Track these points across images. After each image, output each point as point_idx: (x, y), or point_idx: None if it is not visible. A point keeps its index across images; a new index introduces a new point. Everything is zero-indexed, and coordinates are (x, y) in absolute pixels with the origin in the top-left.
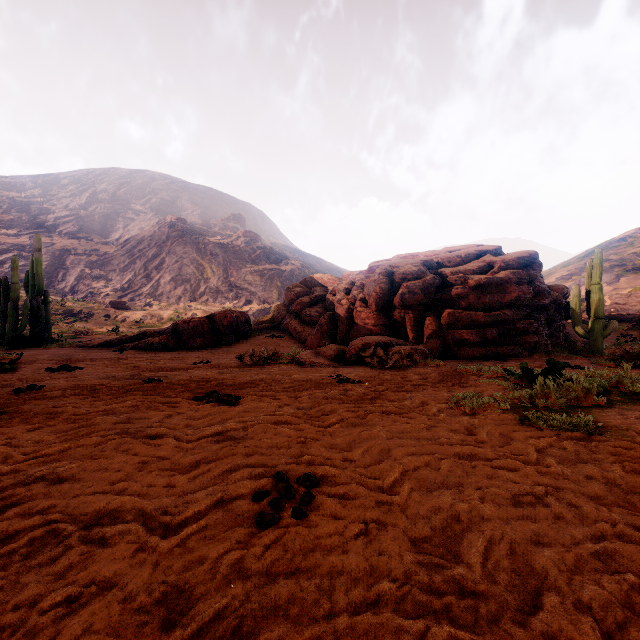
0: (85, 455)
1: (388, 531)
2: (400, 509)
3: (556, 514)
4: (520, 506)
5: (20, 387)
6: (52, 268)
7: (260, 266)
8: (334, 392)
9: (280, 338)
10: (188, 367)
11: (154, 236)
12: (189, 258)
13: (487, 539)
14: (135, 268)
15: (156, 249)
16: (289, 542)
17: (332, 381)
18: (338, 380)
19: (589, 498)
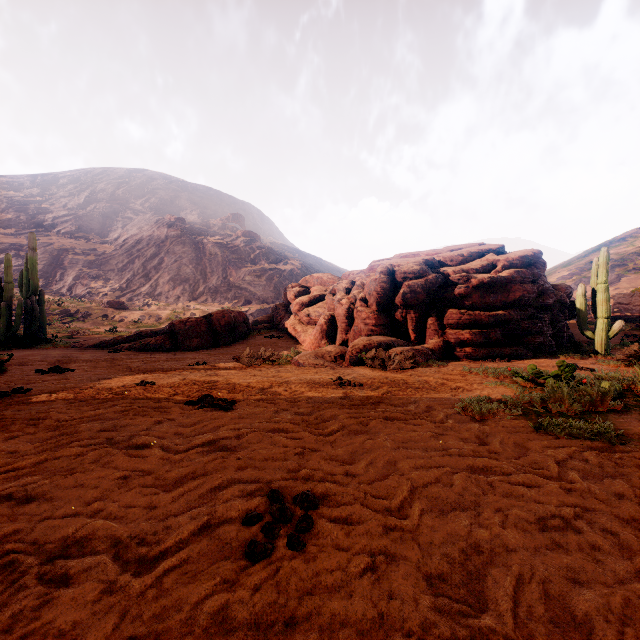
0: (62, 468)
1: (399, 566)
2: (411, 536)
3: (591, 543)
4: (548, 532)
5: (5, 390)
6: (50, 268)
7: (259, 266)
8: (334, 396)
9: (279, 338)
10: (183, 369)
11: (153, 236)
12: (188, 258)
13: (515, 577)
14: (134, 268)
15: (155, 249)
16: (283, 581)
17: (332, 384)
18: (338, 383)
19: (624, 522)
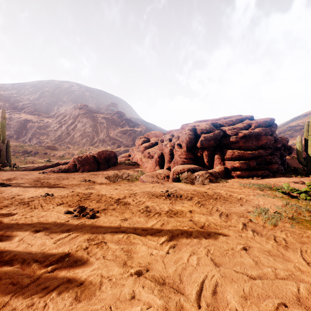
0: None
1: None
2: None
3: None
4: None
5: None
6: (20, 129)
7: (125, 128)
8: (164, 205)
9: (133, 165)
10: (75, 184)
11: (72, 113)
12: (89, 124)
13: None
14: (62, 129)
15: (73, 120)
16: None
17: (163, 195)
18: (166, 195)
19: None
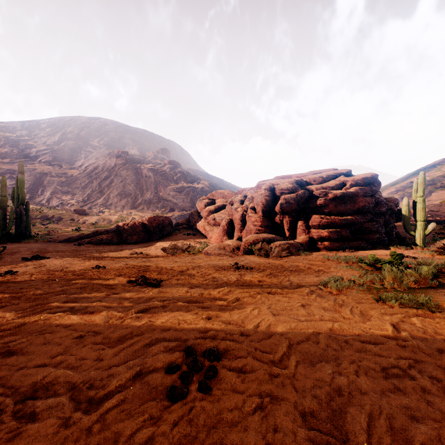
0: (36, 330)
1: (281, 405)
2: (289, 382)
3: (422, 387)
4: (390, 379)
5: None
6: (34, 186)
7: (180, 185)
8: (232, 276)
9: (193, 235)
10: (126, 257)
11: (106, 164)
12: (130, 179)
13: (368, 414)
14: (92, 186)
15: (107, 173)
16: (195, 417)
17: (231, 268)
18: (235, 267)
19: None
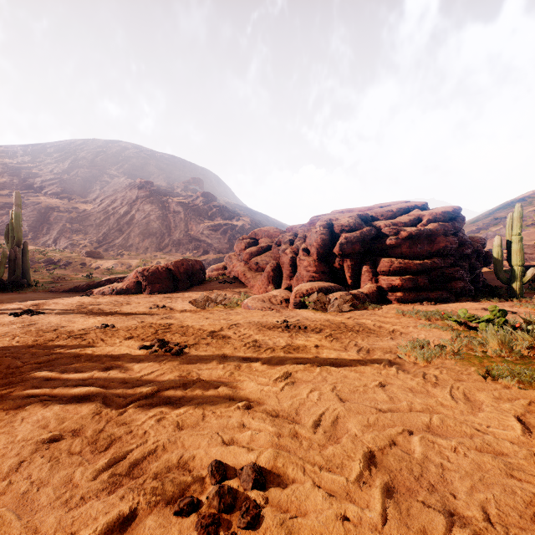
0: None
1: None
2: None
3: None
4: None
5: None
6: (38, 223)
7: (216, 222)
8: (281, 339)
9: (231, 284)
10: (143, 311)
11: (126, 196)
12: (155, 215)
13: None
14: (109, 223)
15: (127, 207)
16: None
17: (278, 327)
18: (284, 326)
19: None
